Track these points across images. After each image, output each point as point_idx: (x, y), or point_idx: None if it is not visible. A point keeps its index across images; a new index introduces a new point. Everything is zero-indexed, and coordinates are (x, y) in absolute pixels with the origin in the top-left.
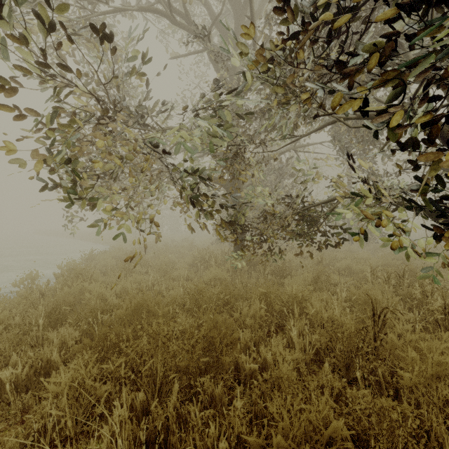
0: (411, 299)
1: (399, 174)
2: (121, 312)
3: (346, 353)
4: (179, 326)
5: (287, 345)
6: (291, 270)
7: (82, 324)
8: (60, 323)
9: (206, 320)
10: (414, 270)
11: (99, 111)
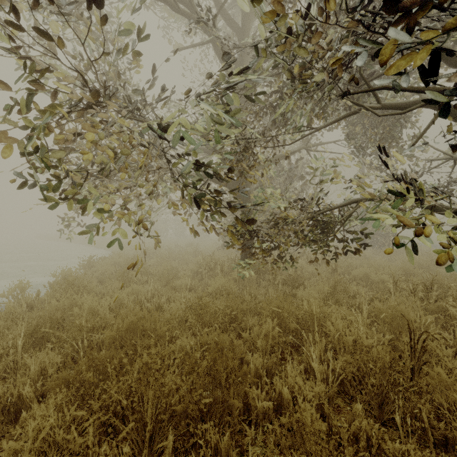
0: (443, 315)
1: (422, 174)
2: (111, 333)
3: (379, 387)
4: (179, 349)
5: (307, 376)
6: (304, 279)
7: (66, 346)
8: (46, 342)
9: (210, 341)
10: (442, 280)
11: (86, 99)
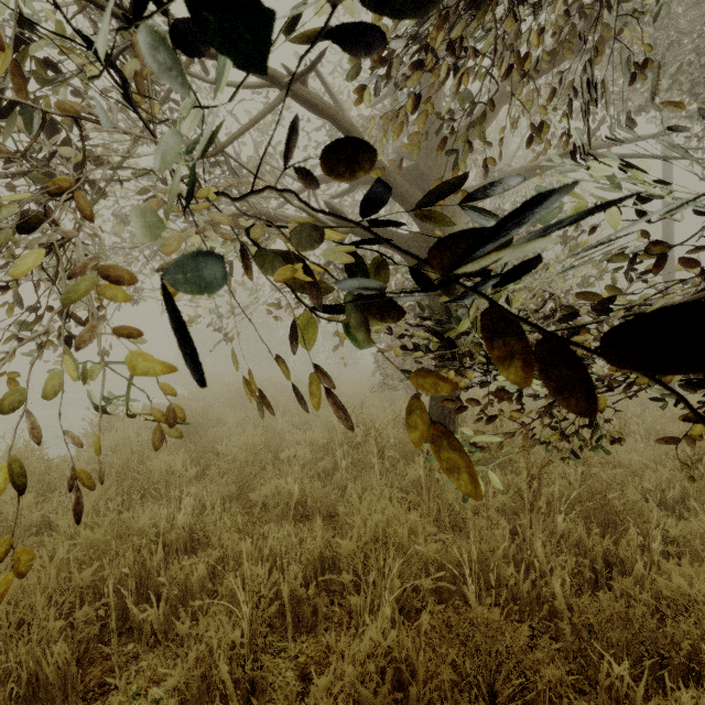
0: None
1: None
2: None
3: None
4: None
5: None
6: (636, 503)
7: None
8: None
9: None
10: None
11: None
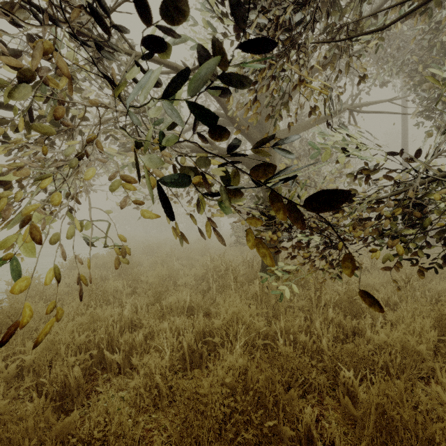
0: None
1: None
2: None
3: None
4: None
5: None
6: None
7: None
8: None
9: None
10: None
11: None
